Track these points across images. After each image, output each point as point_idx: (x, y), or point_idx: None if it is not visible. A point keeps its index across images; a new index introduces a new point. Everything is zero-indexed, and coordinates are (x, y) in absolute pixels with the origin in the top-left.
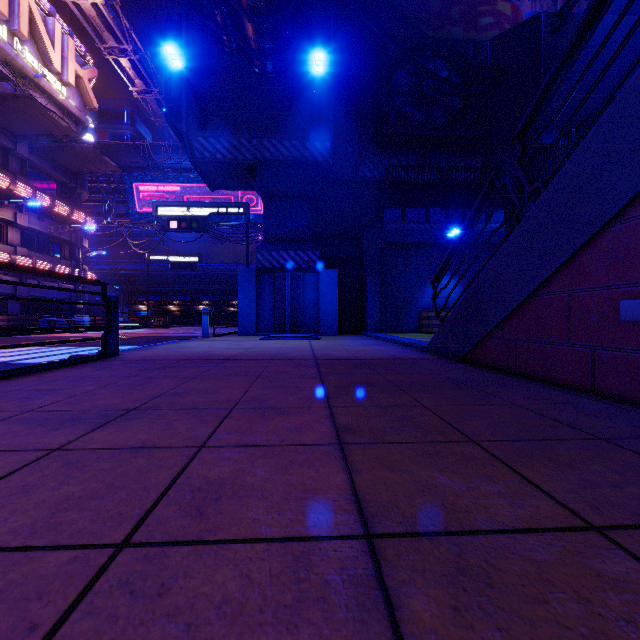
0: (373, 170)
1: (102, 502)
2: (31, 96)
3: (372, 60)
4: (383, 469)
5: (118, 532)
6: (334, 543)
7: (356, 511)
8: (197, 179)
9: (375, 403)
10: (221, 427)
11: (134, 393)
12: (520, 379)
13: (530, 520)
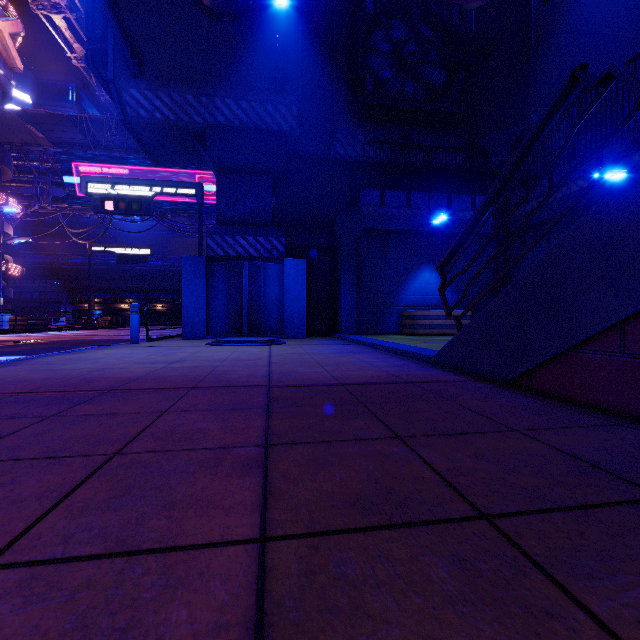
0: (347, 147)
1: None
2: None
3: (346, 19)
4: None
5: None
6: None
7: None
8: (148, 162)
9: None
10: None
11: None
12: None
13: None
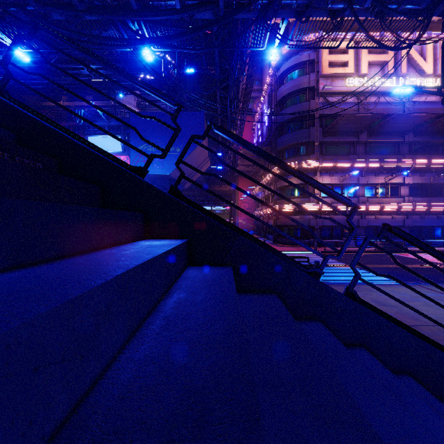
0: None
1: None
2: (397, 114)
3: None
4: None
5: None
6: None
7: None
8: None
9: None
10: None
11: None
12: None
13: None
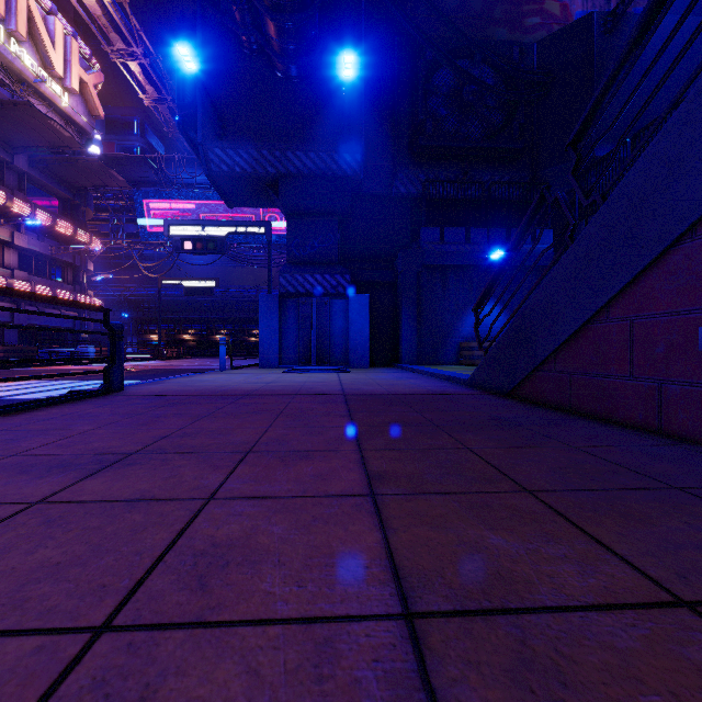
0: (408, 185)
1: (84, 570)
2: (29, 103)
3: (407, 64)
4: (424, 526)
5: (99, 611)
6: (366, 625)
7: (392, 581)
8: (214, 196)
9: (412, 445)
10: (234, 474)
11: (137, 434)
12: (575, 417)
13: (605, 593)
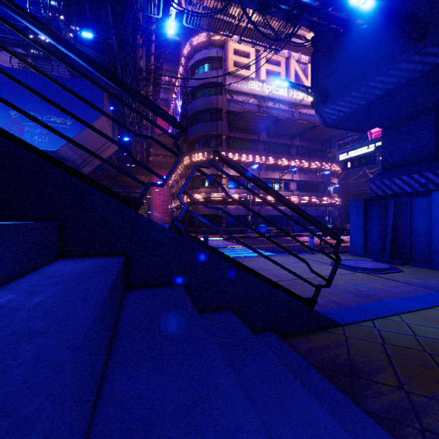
0: None
1: None
2: (287, 118)
3: None
4: None
5: None
6: None
7: None
8: None
9: None
10: None
11: None
12: None
13: None
